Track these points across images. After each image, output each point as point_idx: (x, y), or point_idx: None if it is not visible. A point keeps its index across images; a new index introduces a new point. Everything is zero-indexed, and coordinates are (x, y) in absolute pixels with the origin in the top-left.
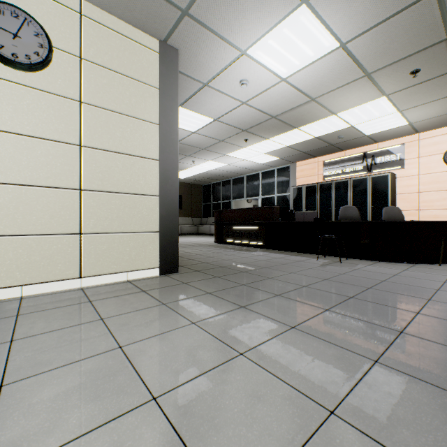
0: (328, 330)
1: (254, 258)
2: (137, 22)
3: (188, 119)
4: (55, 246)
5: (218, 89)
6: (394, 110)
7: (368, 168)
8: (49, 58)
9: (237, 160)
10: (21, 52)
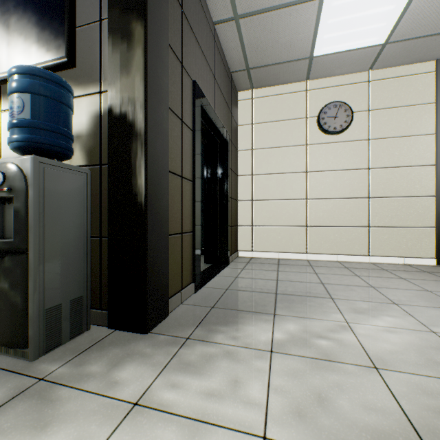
0: None
1: None
2: (413, 60)
3: None
4: (353, 234)
5: None
6: None
7: None
8: (351, 121)
9: None
10: (337, 125)
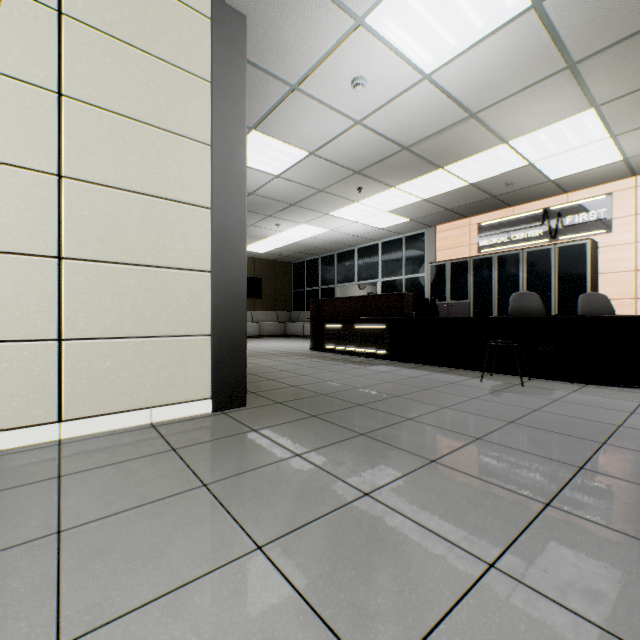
0: (579, 575)
1: (375, 377)
2: None
3: (268, 153)
4: (6, 364)
5: (316, 97)
6: (605, 133)
7: (551, 233)
8: None
9: (345, 224)
10: None
